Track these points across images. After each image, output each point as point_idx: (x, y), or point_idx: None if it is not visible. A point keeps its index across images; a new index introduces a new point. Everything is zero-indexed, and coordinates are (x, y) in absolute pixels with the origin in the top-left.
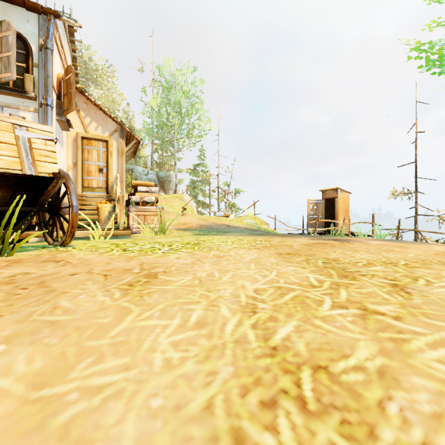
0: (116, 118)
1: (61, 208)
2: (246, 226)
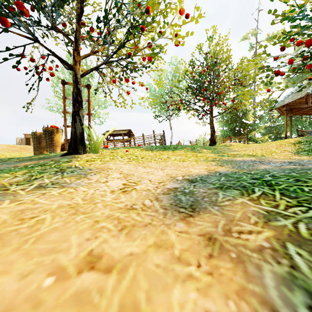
0: None
1: None
2: None
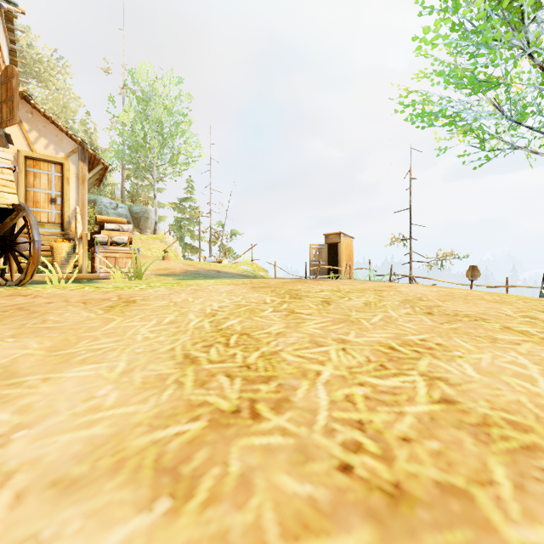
0: (75, 136)
1: (18, 243)
2: (240, 272)
